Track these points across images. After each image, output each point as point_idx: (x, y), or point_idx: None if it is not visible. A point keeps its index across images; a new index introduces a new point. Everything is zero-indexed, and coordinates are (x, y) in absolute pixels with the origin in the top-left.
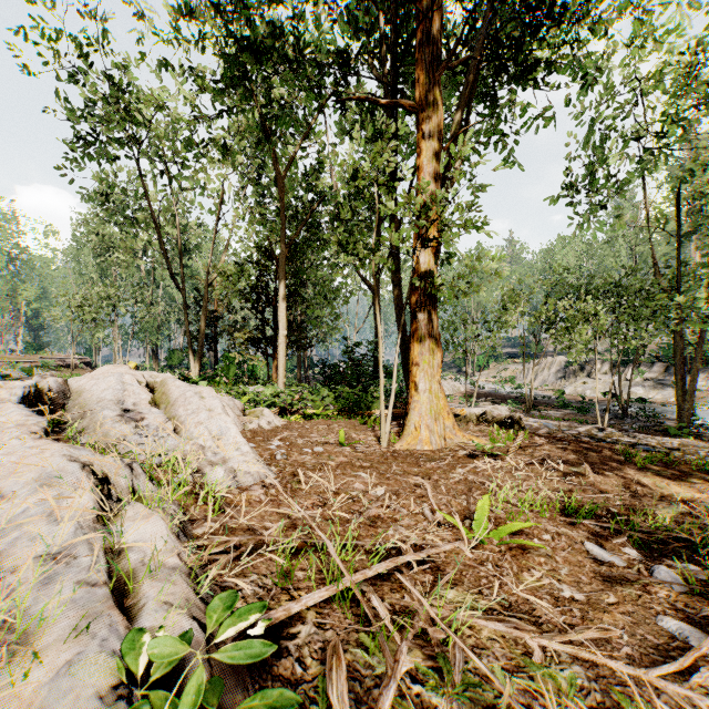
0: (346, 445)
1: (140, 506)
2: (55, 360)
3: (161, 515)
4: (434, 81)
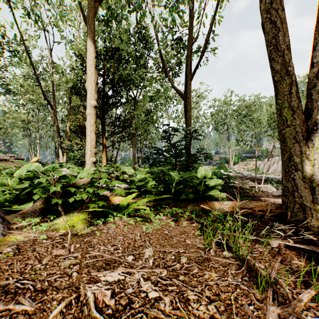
0: None
1: None
2: None
3: None
4: None
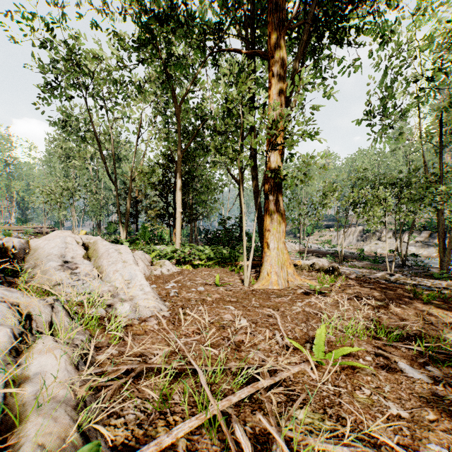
0: (220, 286)
1: (48, 340)
2: (34, 229)
3: (64, 348)
4: (280, 37)
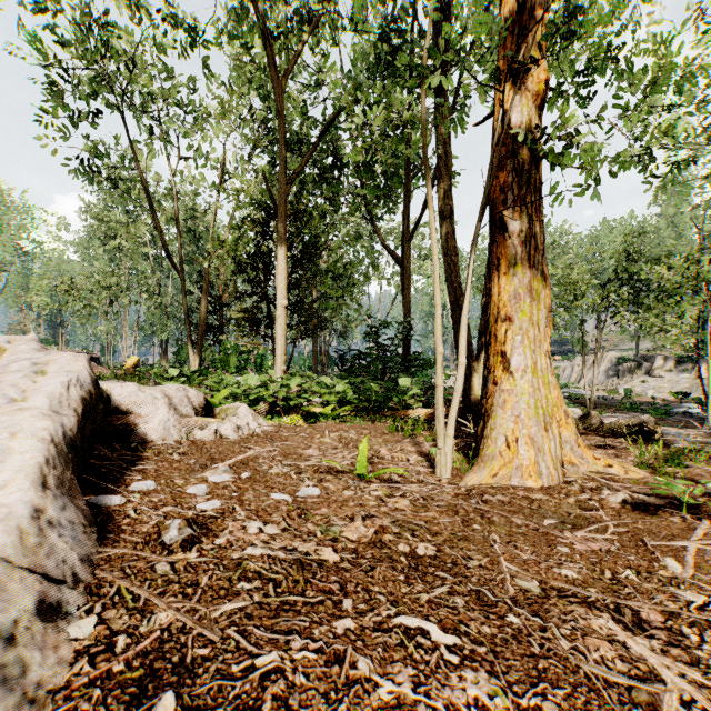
0: (369, 477)
1: None
2: None
3: None
4: None
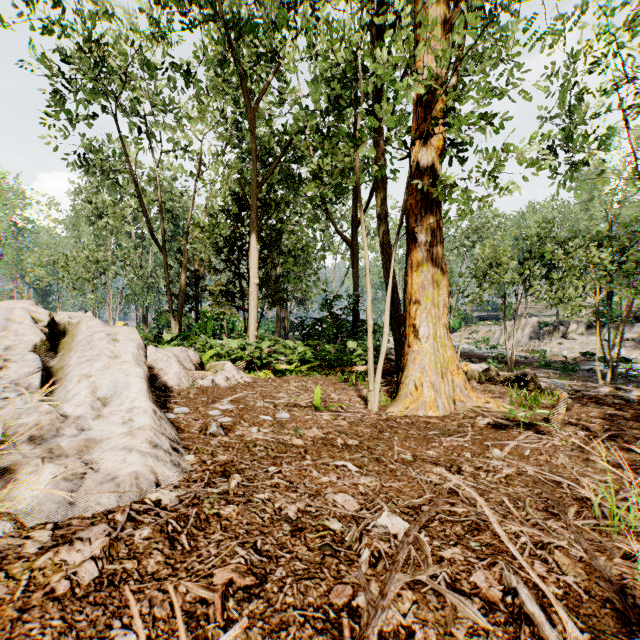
0: (322, 409)
1: None
2: None
3: None
4: None
